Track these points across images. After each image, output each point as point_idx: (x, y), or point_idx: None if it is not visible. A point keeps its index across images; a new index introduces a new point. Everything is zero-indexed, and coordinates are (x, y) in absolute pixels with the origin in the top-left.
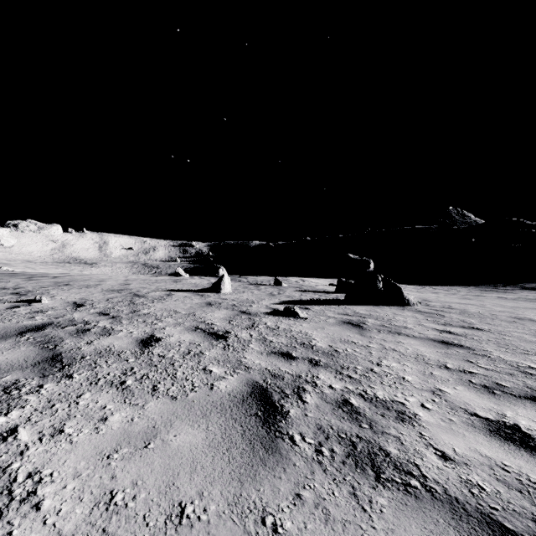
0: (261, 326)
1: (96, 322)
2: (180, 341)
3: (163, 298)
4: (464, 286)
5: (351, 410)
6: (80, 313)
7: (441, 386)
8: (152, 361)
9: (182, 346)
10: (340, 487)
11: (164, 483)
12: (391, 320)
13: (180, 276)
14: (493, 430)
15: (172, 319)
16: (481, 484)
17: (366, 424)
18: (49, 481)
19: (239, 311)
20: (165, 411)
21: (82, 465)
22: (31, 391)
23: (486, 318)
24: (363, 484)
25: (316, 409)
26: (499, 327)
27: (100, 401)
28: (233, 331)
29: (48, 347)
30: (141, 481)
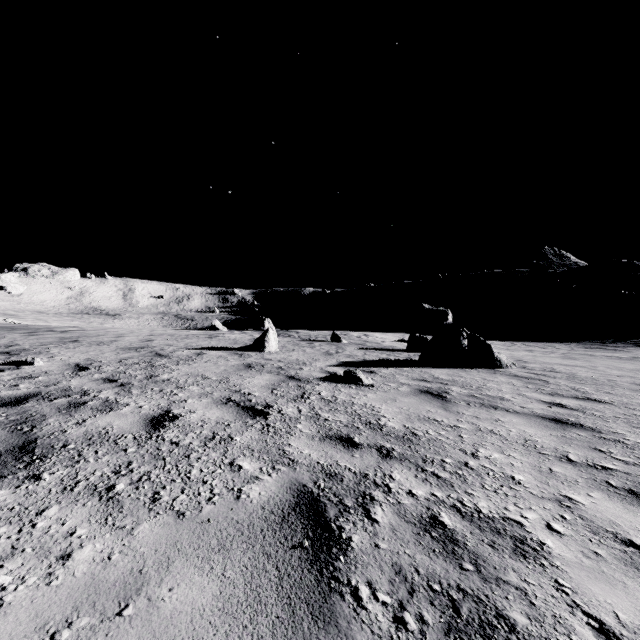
0: (314, 397)
1: (97, 392)
2: (204, 419)
3: (191, 359)
4: (564, 342)
5: (444, 536)
6: (80, 379)
7: (569, 492)
8: (160, 451)
9: (206, 427)
10: None
11: None
12: (482, 388)
13: (217, 330)
14: None
15: (198, 387)
16: None
17: (469, 562)
18: None
19: (286, 377)
20: (163, 540)
21: None
22: None
23: (603, 385)
24: None
25: (391, 535)
26: (623, 397)
27: (70, 521)
28: (276, 404)
29: (21, 429)
30: None
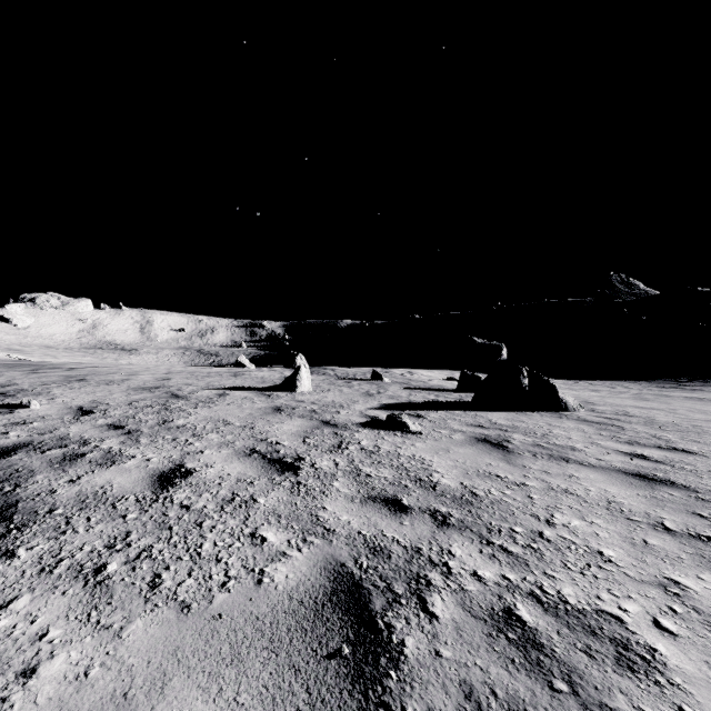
0: (353, 446)
1: (99, 442)
2: (222, 475)
3: (212, 400)
4: (633, 380)
5: (524, 639)
6: (81, 426)
7: (674, 573)
8: (167, 517)
9: (224, 485)
10: None
11: None
12: (548, 435)
13: (243, 367)
14: None
15: (218, 435)
16: None
17: (561, 679)
18: None
19: (321, 422)
20: (159, 645)
21: None
22: None
23: (688, 432)
24: None
25: (455, 637)
26: None
27: (42, 618)
28: (308, 456)
29: (2, 489)
30: None
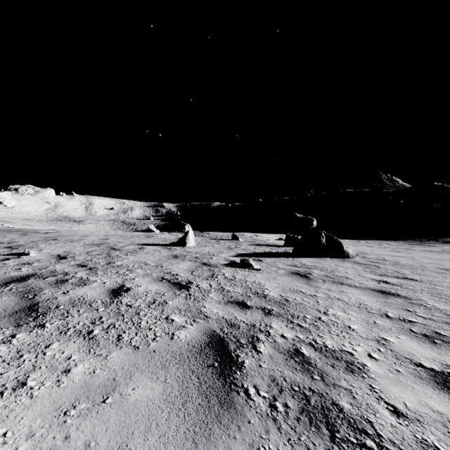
0: (220, 276)
1: (74, 273)
2: (147, 291)
3: (136, 251)
4: (394, 240)
5: (302, 361)
6: (62, 265)
7: (385, 335)
8: (120, 310)
9: (149, 295)
10: (295, 449)
11: (117, 445)
12: (334, 271)
13: (152, 232)
14: (440, 381)
15: (142, 270)
16: (438, 445)
17: (317, 375)
18: (1, 443)
19: (201, 263)
20: (126, 362)
21: (38, 423)
22: (3, 341)
23: (416, 269)
24: (318, 445)
25: (269, 360)
26: (429, 277)
27: (67, 351)
28: (194, 281)
29: (27, 296)
30: (95, 443)
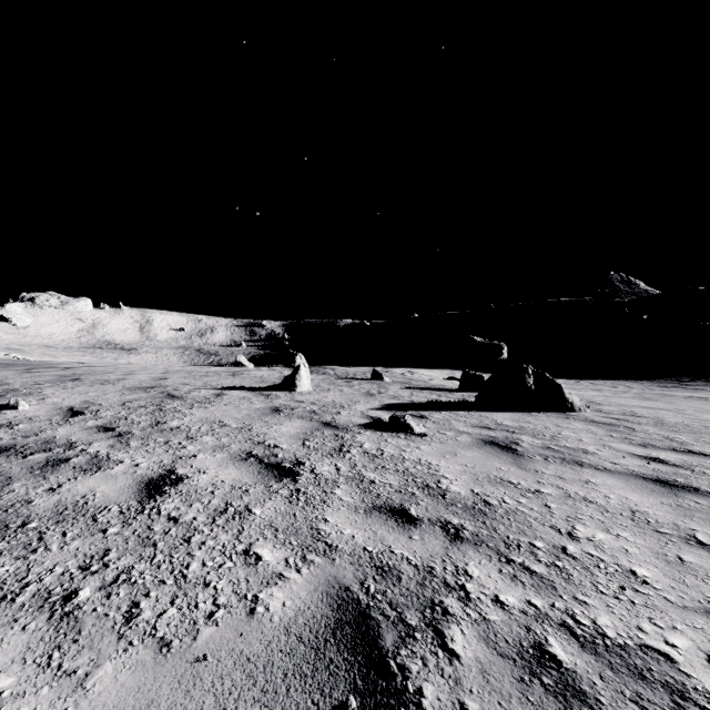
0: (355, 450)
1: (87, 445)
2: (215, 482)
3: (209, 401)
4: (635, 380)
5: (562, 685)
6: (69, 428)
7: None
8: (152, 532)
9: (217, 494)
10: None
11: None
12: (557, 437)
13: (242, 367)
14: None
15: (213, 438)
16: None
17: None
18: None
19: (321, 423)
20: (130, 699)
21: None
22: None
23: (700, 434)
24: None
25: (481, 684)
26: None
27: None
28: (308, 460)
29: None
30: None
